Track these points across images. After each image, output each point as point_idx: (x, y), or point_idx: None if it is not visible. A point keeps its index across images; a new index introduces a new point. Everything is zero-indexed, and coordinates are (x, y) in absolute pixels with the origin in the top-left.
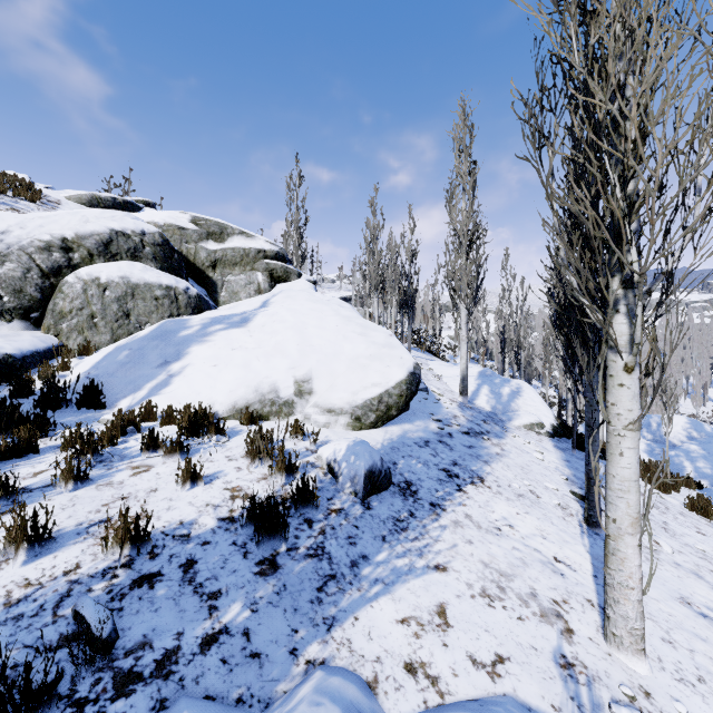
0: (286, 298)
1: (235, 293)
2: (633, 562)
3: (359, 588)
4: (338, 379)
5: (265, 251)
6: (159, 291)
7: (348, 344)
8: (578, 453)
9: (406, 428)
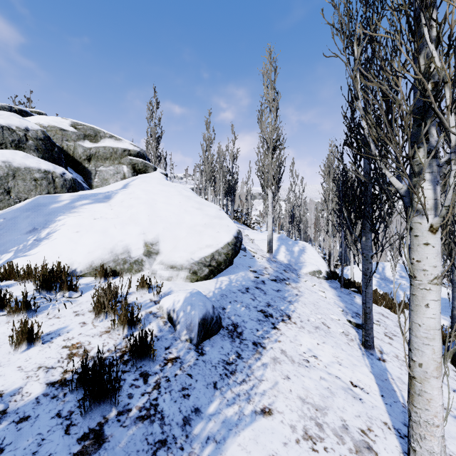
0: (142, 182)
1: (106, 180)
2: (438, 402)
3: (190, 454)
4: (179, 242)
5: (129, 150)
6: (38, 174)
7: (188, 216)
8: (344, 290)
9: (231, 278)
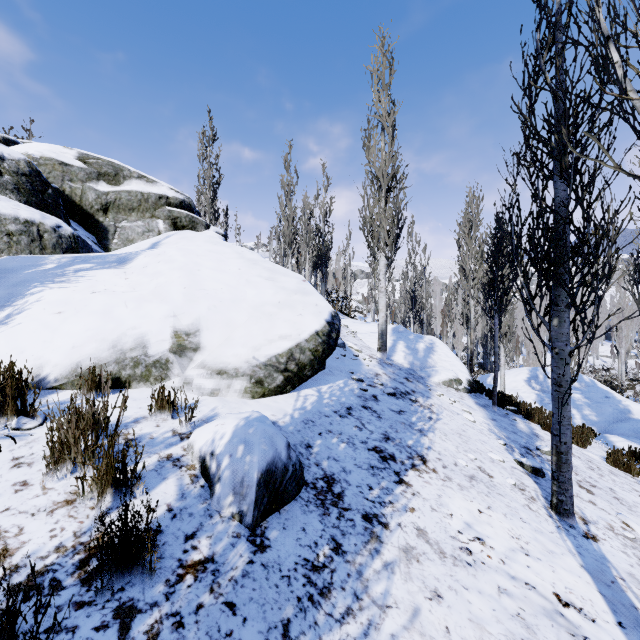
0: (181, 238)
1: (130, 241)
2: None
3: None
4: (236, 331)
5: (168, 197)
6: (14, 225)
7: (251, 290)
8: (498, 410)
9: (322, 391)
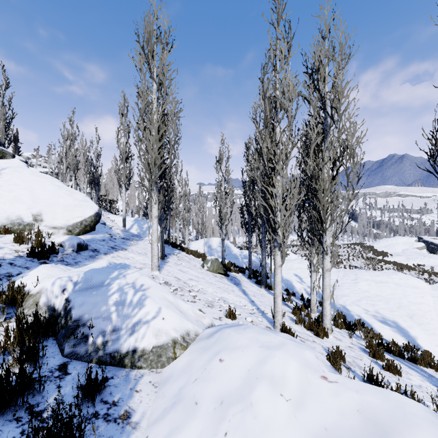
0: (14, 171)
1: None
2: (156, 249)
3: (79, 265)
4: (57, 215)
5: None
6: None
7: (62, 199)
8: (171, 248)
9: (94, 236)
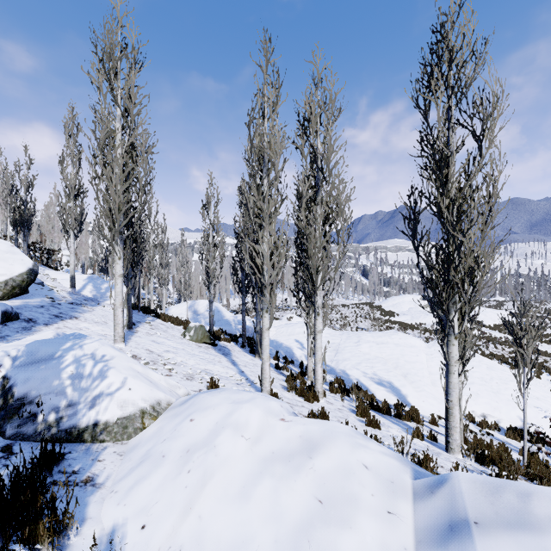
0: None
1: None
2: (121, 316)
3: (7, 341)
4: None
5: None
6: None
7: None
8: (142, 314)
9: (27, 301)
